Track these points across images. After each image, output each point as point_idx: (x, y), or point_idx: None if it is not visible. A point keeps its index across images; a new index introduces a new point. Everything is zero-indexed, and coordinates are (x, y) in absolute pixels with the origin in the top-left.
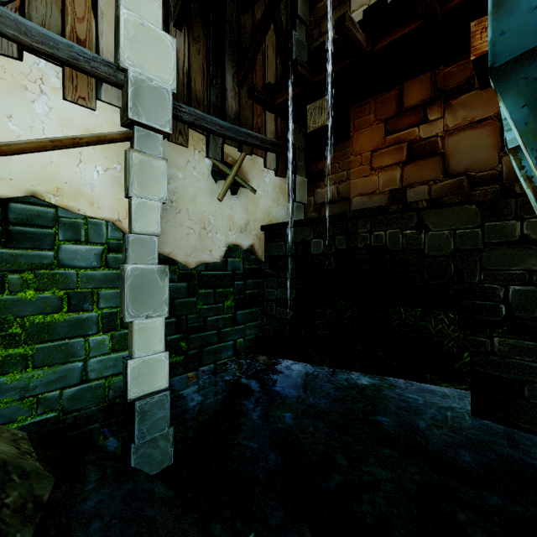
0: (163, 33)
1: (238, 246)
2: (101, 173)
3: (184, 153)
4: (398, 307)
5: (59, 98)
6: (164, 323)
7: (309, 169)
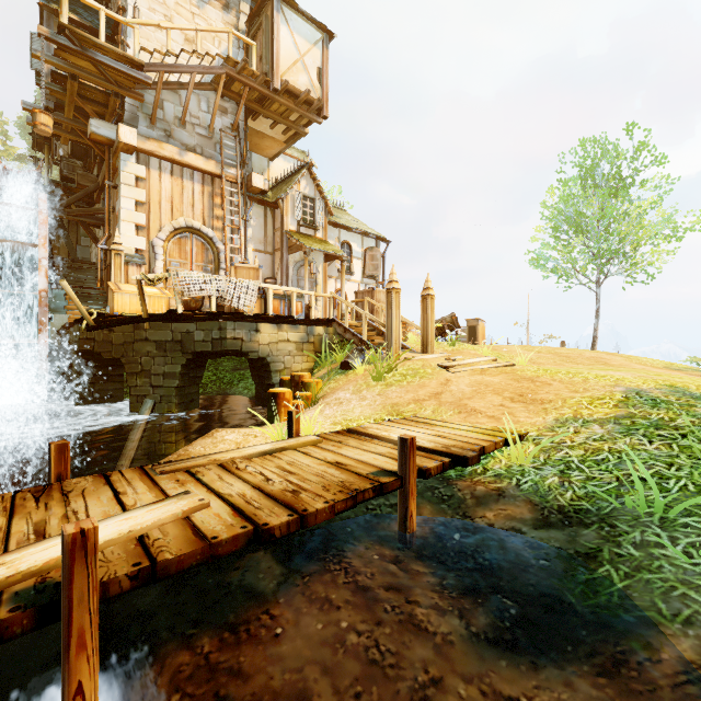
0: None
1: None
2: None
3: None
4: None
5: None
6: None
7: None
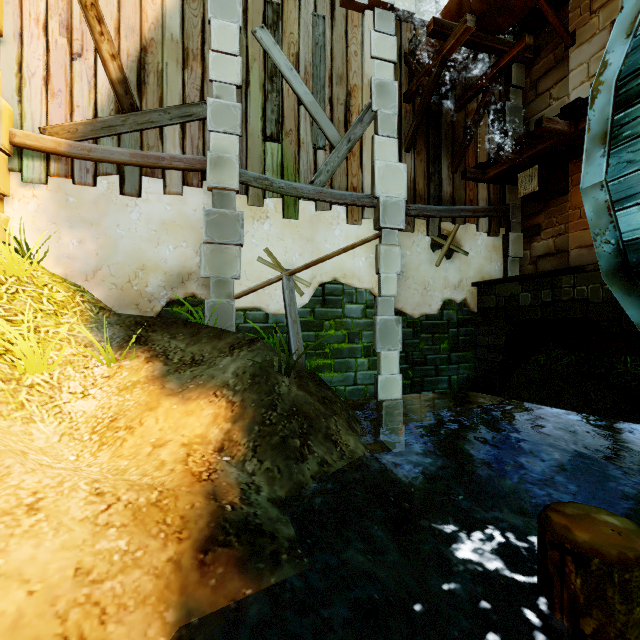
0: (399, 164)
1: (452, 300)
2: (363, 261)
3: (410, 237)
4: (624, 357)
5: (345, 224)
6: (398, 355)
7: (524, 224)
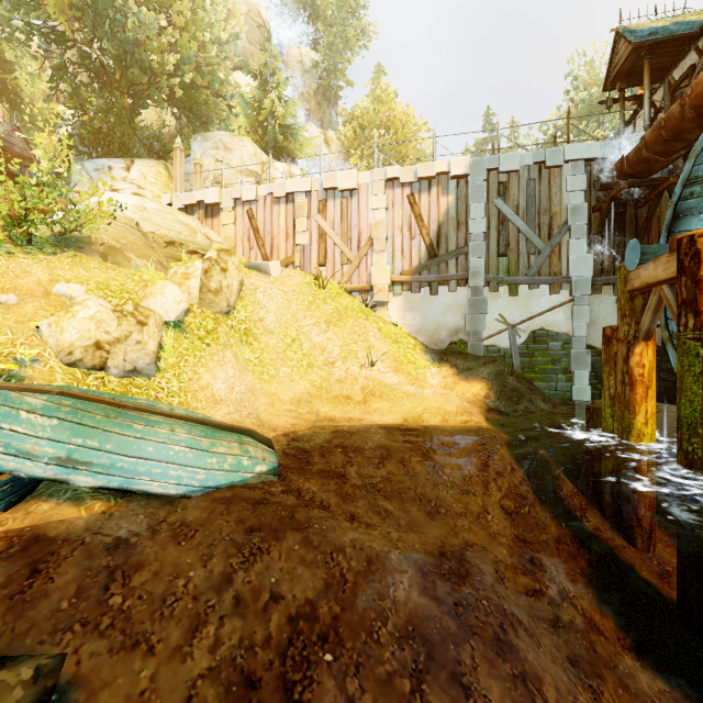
0: (587, 255)
1: None
2: (562, 316)
3: (599, 298)
4: None
5: (548, 295)
6: (588, 374)
7: None
